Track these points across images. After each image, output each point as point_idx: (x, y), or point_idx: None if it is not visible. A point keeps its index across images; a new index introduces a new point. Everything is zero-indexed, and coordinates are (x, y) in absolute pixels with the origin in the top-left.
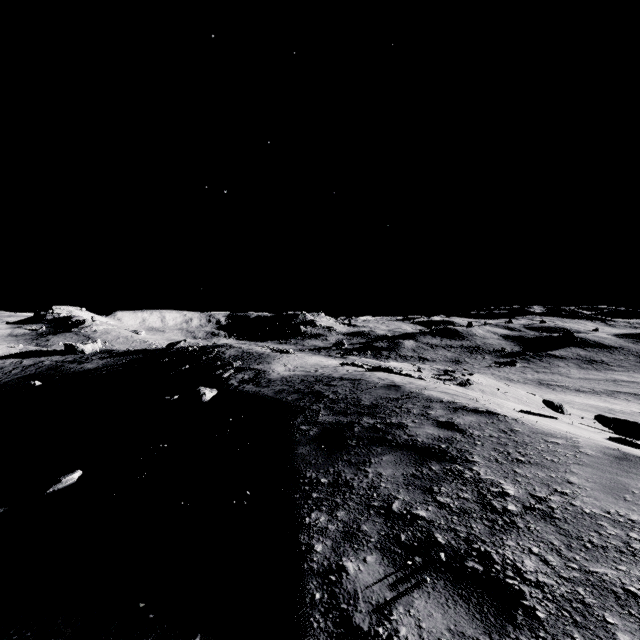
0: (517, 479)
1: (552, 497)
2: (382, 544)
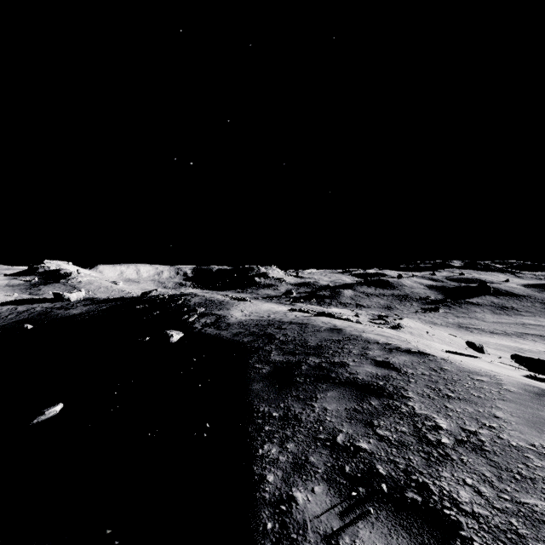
0: (448, 414)
1: (481, 431)
2: (328, 475)
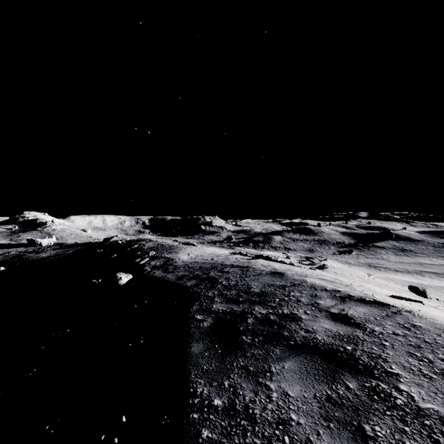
0: None
1: None
2: None
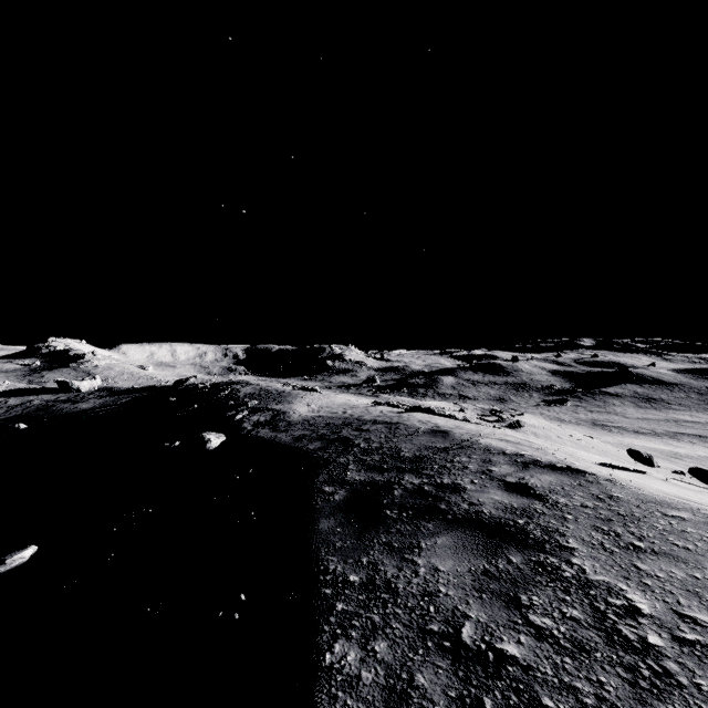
0: (645, 582)
1: None
2: None
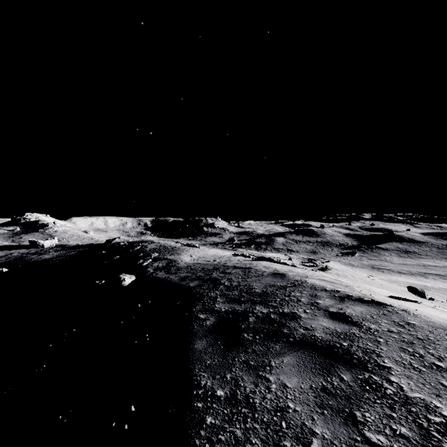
0: None
1: None
2: None
